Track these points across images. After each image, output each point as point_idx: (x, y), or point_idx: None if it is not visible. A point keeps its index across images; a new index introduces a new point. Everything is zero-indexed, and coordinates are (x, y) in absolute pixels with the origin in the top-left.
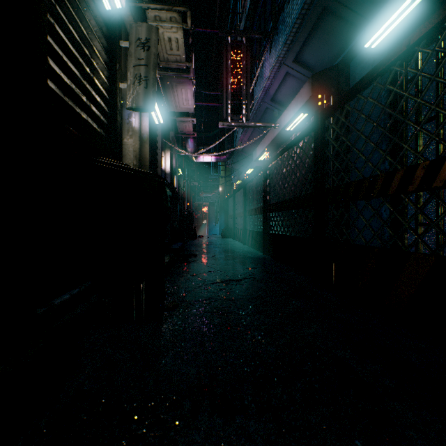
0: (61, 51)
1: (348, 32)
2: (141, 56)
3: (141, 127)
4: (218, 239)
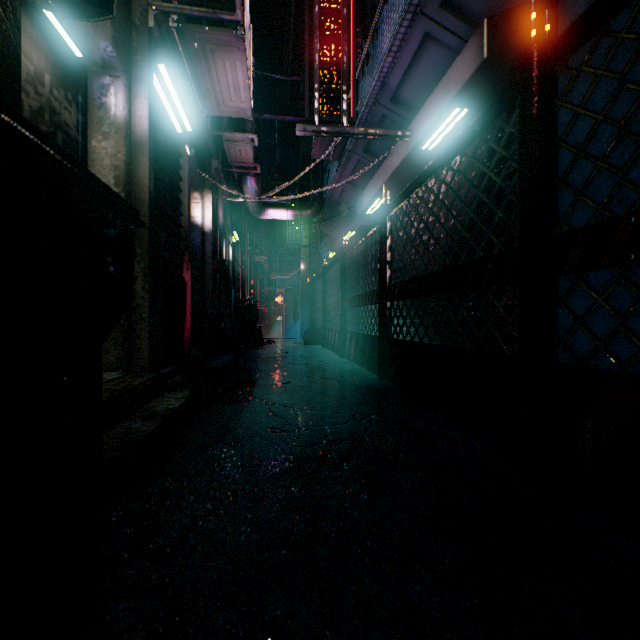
0: None
1: None
2: None
3: (132, 120)
4: (298, 346)
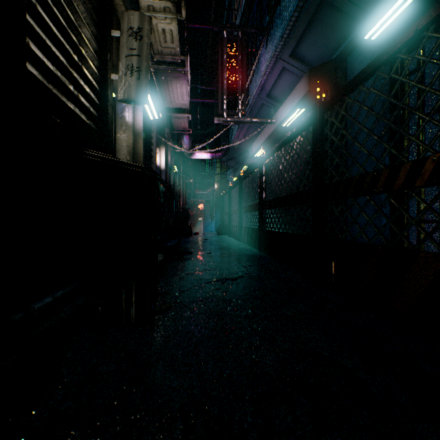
0: (45, 34)
1: (346, 25)
2: (133, 45)
3: (135, 122)
4: (213, 236)
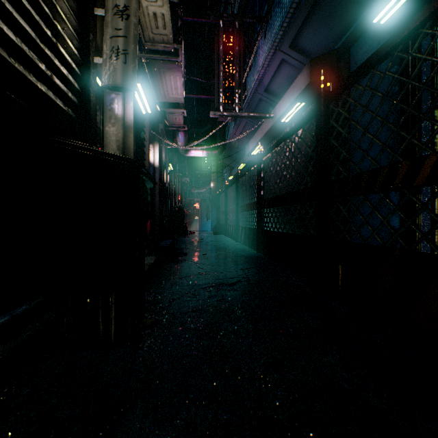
0: None
1: (351, 12)
2: (118, 25)
3: (125, 115)
4: (209, 235)
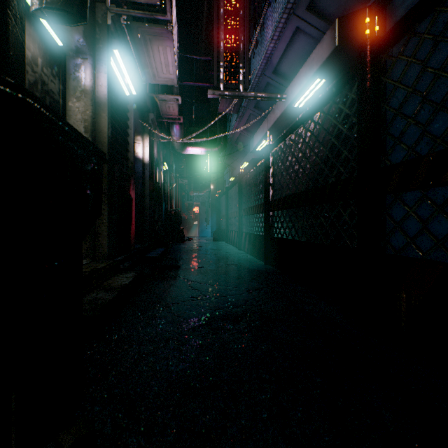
0: None
1: None
2: None
3: (96, 88)
4: (209, 242)
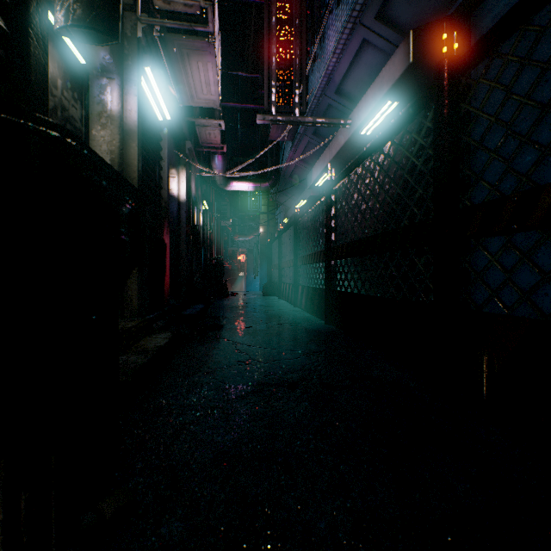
0: None
1: None
2: None
3: (125, 113)
4: (258, 298)
